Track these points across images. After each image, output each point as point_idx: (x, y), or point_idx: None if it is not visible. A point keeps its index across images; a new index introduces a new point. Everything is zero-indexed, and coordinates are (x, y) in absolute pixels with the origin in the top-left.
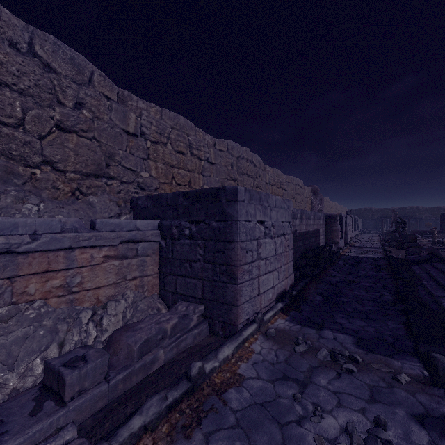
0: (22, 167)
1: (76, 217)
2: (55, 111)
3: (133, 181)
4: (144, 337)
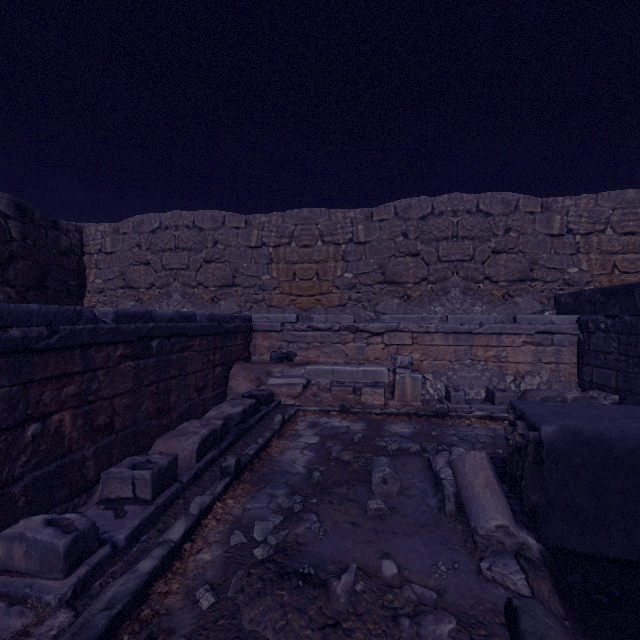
0: (473, 284)
1: (505, 314)
2: (491, 242)
3: (558, 279)
4: (545, 394)
